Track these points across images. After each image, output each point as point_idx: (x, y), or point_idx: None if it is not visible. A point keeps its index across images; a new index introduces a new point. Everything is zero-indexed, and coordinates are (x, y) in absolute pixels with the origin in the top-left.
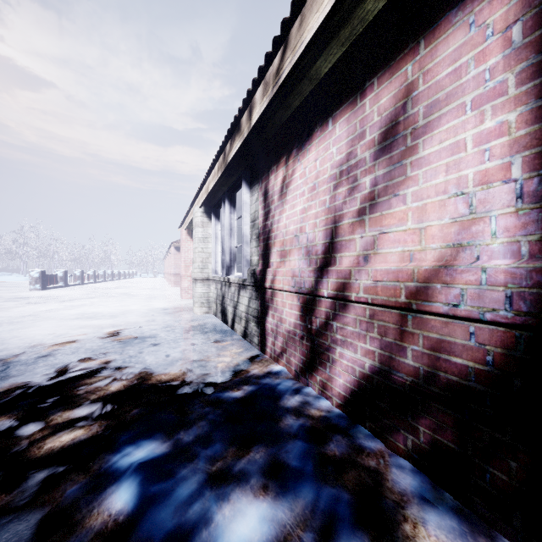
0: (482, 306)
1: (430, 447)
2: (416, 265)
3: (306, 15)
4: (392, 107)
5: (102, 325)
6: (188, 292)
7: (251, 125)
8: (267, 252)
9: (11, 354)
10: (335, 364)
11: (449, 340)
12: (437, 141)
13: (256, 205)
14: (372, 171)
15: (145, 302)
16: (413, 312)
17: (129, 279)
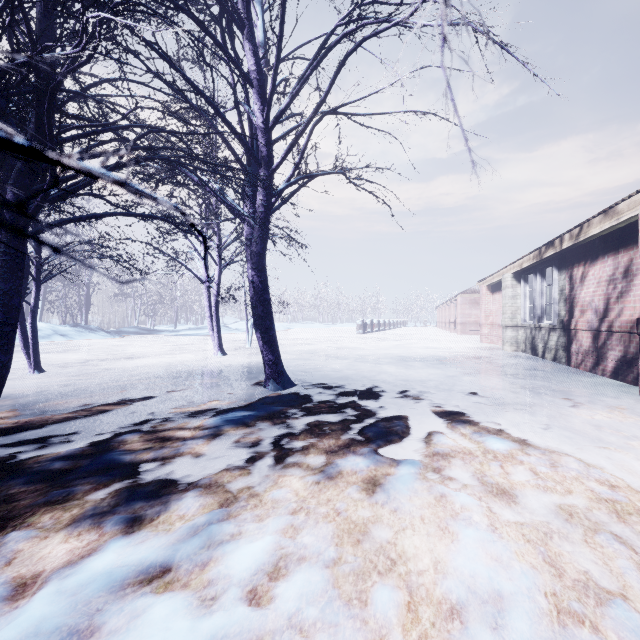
0: None
1: (636, 375)
2: (632, 318)
3: (590, 225)
4: (627, 263)
5: (449, 352)
6: (487, 338)
7: (562, 248)
8: (571, 310)
9: (428, 357)
10: (607, 359)
11: None
12: (638, 280)
13: (563, 282)
14: (621, 283)
15: (453, 344)
16: (632, 333)
17: (403, 327)
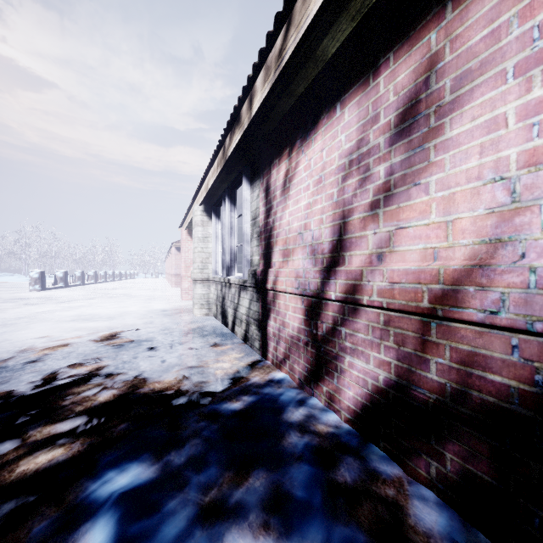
0: (530, 314)
1: (460, 478)
2: (442, 264)
3: None
4: (411, 83)
5: (97, 328)
6: (188, 293)
7: (252, 115)
8: (268, 252)
9: None
10: (344, 374)
11: (484, 353)
12: (468, 118)
13: (257, 202)
14: (387, 158)
15: (144, 303)
16: (438, 318)
17: (131, 279)
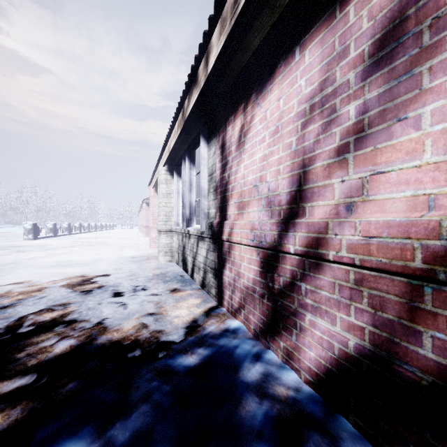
0: None
1: None
2: (444, 215)
3: None
4: (394, 0)
5: (72, 273)
6: (155, 242)
7: (208, 72)
8: (224, 205)
9: None
10: (304, 333)
11: None
12: None
13: (213, 158)
14: (359, 95)
15: (118, 251)
16: (436, 283)
17: (110, 230)
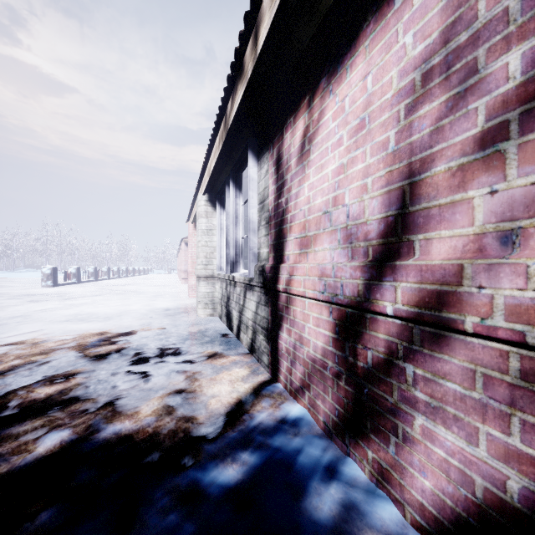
0: None
1: None
2: None
3: None
4: None
5: (89, 330)
6: (195, 290)
7: (257, 52)
8: (280, 242)
9: None
10: (412, 446)
11: None
12: None
13: (265, 180)
14: (532, 30)
15: (149, 301)
16: None
17: (144, 275)
